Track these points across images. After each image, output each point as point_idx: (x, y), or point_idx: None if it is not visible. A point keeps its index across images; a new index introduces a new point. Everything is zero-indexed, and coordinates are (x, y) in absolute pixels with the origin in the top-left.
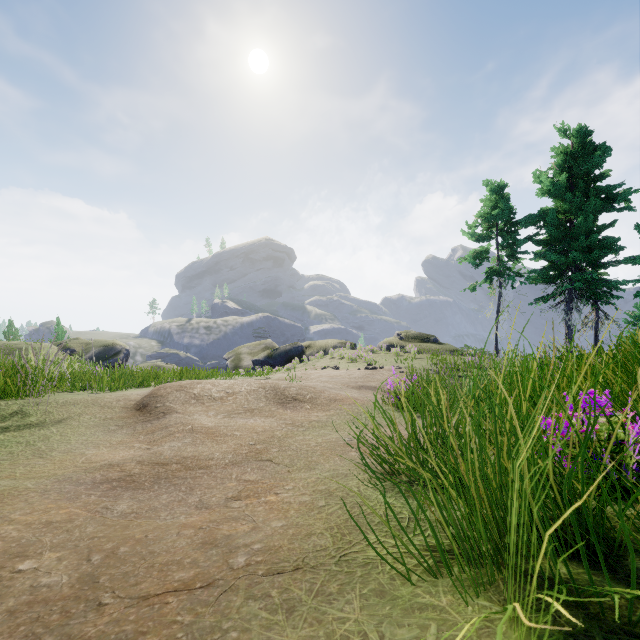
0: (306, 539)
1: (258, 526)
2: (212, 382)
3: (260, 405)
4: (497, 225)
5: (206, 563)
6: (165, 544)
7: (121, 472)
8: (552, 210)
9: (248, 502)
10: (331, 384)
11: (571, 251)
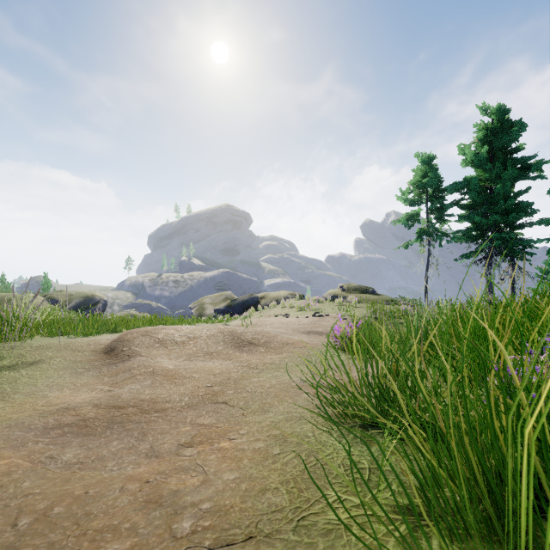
0: (260, 496)
1: (209, 479)
2: (175, 328)
3: (218, 348)
4: (427, 191)
5: (146, 529)
6: (105, 503)
7: (75, 416)
8: (475, 178)
9: (200, 449)
10: (283, 329)
11: (491, 214)
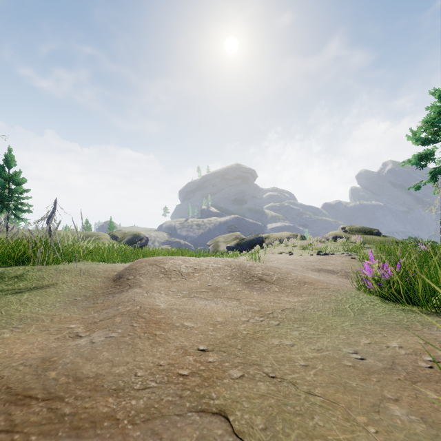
0: None
1: None
2: (183, 258)
3: (224, 284)
4: None
5: None
6: None
7: None
8: None
9: None
10: (291, 266)
11: None
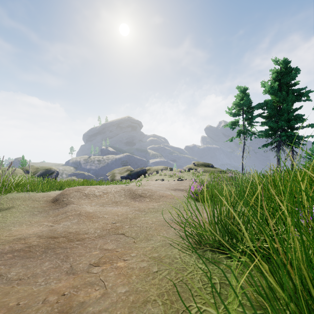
0: (142, 307)
1: (107, 292)
2: (96, 187)
3: (121, 199)
4: (243, 108)
5: None
6: (29, 313)
7: (24, 244)
8: (271, 100)
9: (104, 268)
10: (160, 188)
11: (280, 121)
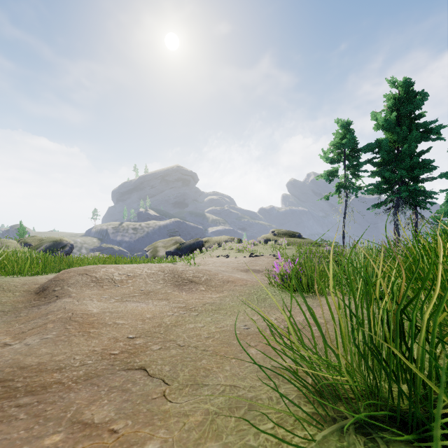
0: None
1: None
2: (116, 266)
3: (157, 287)
4: (344, 152)
5: None
6: None
7: None
8: (385, 139)
9: None
10: (224, 268)
11: (399, 169)
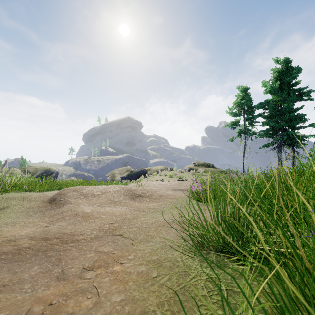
0: None
1: (100, 301)
2: (94, 186)
3: (120, 199)
4: (243, 108)
5: None
6: None
7: (13, 246)
8: (272, 100)
9: (98, 272)
10: (160, 188)
11: (281, 121)
